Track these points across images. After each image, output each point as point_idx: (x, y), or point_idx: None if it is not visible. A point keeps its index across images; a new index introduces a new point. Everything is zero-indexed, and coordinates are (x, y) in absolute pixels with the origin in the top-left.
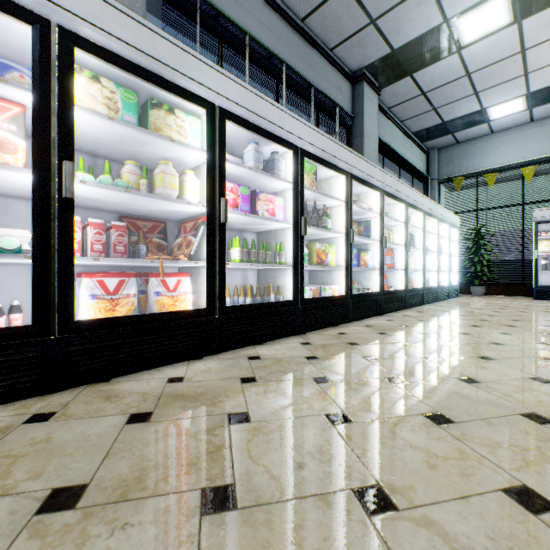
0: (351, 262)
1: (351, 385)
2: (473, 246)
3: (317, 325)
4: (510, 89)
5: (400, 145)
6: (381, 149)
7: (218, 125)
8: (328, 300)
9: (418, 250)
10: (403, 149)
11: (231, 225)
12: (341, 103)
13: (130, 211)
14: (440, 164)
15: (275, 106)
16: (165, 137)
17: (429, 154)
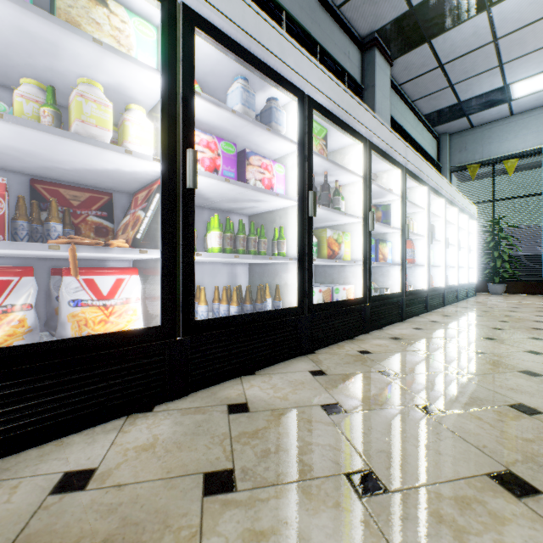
0: (370, 255)
1: (433, 505)
2: (491, 239)
3: (329, 338)
4: (540, 60)
5: (411, 128)
6: (392, 128)
7: (182, 32)
8: (343, 305)
9: (437, 243)
10: (414, 133)
11: (212, 202)
12: (349, 72)
13: (46, 172)
14: (452, 151)
15: (272, 27)
16: (81, 31)
17: (440, 140)
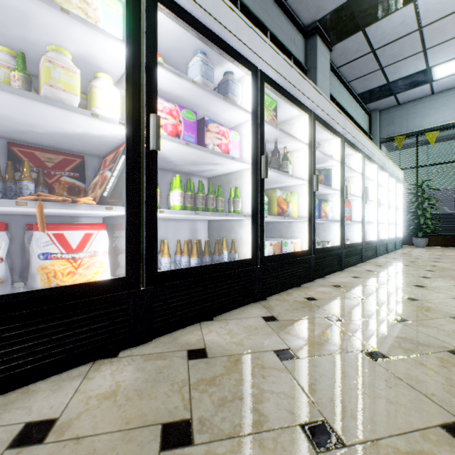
0: (314, 213)
1: None
2: (415, 200)
3: (279, 286)
4: None
5: (347, 104)
6: None
7: (146, 6)
8: (291, 256)
9: (370, 202)
10: (349, 109)
11: (175, 165)
12: (295, 55)
13: (21, 136)
14: (381, 125)
15: (229, 7)
16: (49, 0)
17: (371, 115)
